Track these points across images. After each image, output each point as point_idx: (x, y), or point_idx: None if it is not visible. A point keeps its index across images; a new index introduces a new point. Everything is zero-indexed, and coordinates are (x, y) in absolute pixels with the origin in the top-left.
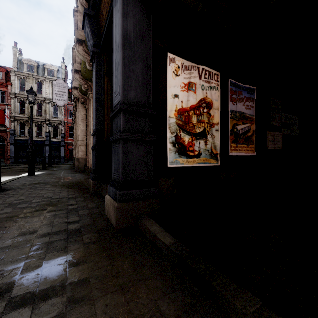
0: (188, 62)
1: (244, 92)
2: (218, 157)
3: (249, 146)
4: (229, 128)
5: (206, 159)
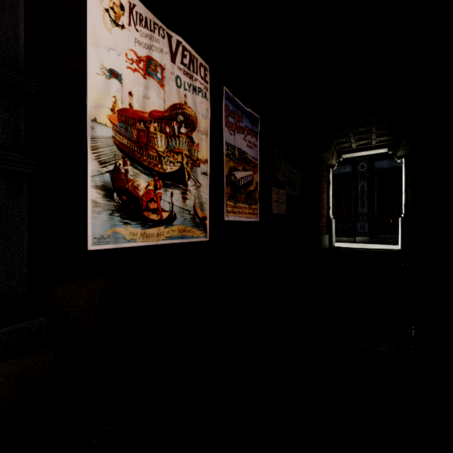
0: (145, 11)
1: (245, 118)
2: (207, 224)
3: (251, 208)
4: (224, 174)
5: (186, 229)
